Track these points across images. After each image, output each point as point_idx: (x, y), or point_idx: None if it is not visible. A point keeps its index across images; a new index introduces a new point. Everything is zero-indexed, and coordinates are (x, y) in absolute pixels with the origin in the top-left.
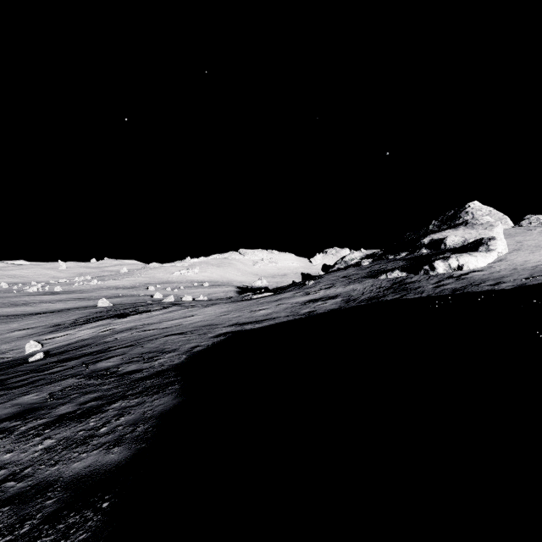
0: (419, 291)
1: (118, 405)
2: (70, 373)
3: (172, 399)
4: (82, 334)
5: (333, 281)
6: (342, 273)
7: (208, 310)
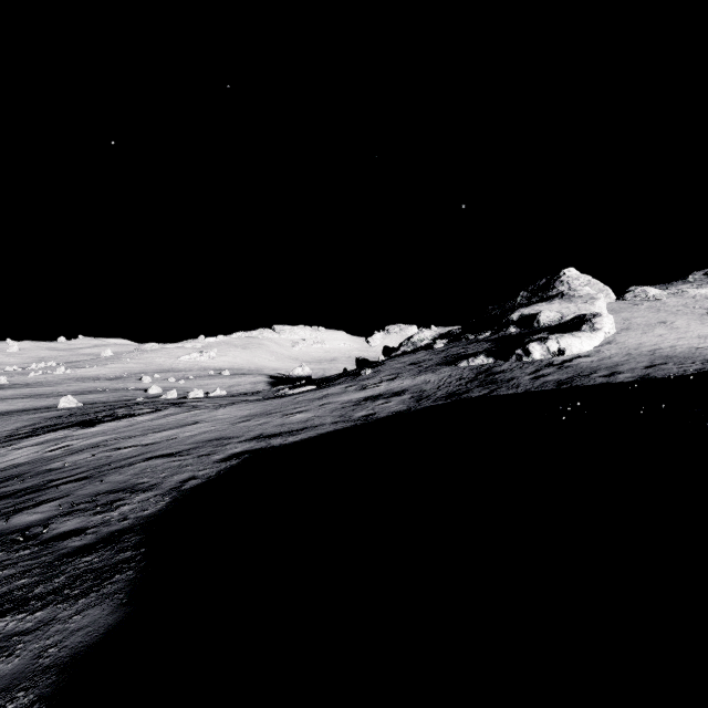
0: (513, 385)
1: (0, 628)
2: None
3: (108, 612)
4: (17, 455)
5: (398, 370)
6: (410, 358)
7: (221, 413)
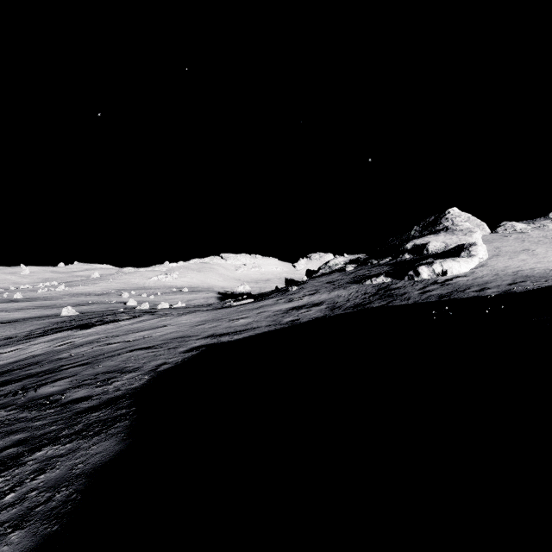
0: (405, 298)
1: (43, 453)
2: (2, 402)
3: (115, 444)
4: (35, 348)
5: (317, 287)
6: (326, 278)
7: (183, 319)
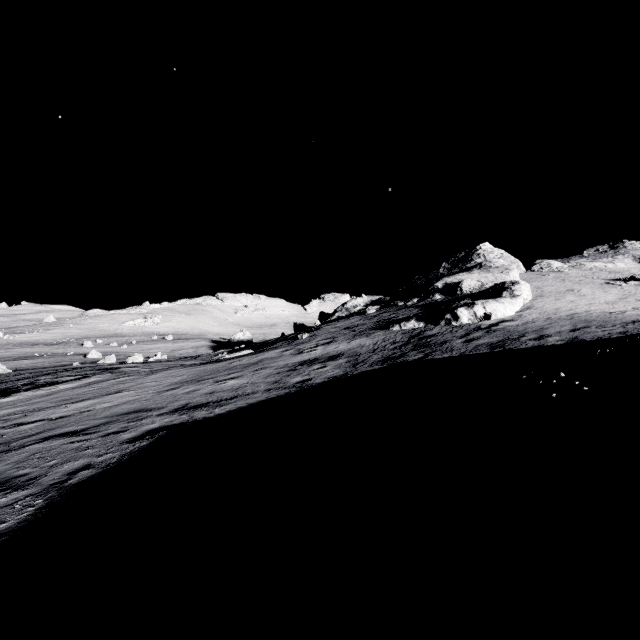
0: (447, 348)
1: None
2: None
3: None
4: None
5: (333, 334)
6: (344, 323)
7: (150, 380)
